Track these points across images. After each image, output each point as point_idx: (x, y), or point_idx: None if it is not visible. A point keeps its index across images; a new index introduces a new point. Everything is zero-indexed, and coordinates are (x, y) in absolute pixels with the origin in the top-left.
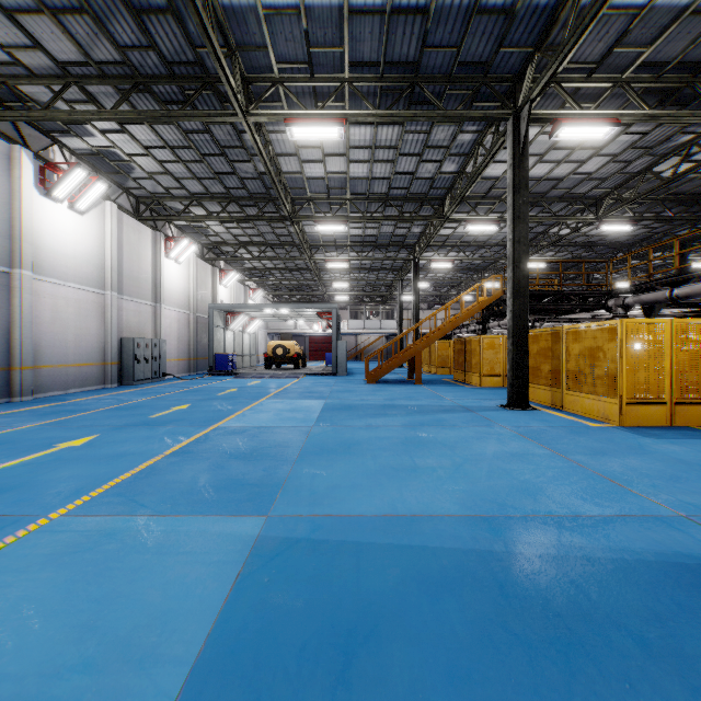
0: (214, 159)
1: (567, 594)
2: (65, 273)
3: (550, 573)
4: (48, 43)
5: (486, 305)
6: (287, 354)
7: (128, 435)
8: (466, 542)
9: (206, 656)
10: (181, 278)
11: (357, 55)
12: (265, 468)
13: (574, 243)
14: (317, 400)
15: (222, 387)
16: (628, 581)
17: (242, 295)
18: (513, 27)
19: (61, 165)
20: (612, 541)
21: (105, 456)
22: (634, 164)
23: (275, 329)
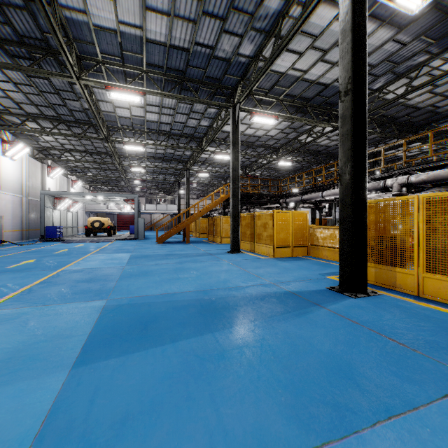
0: (50, 95)
1: (223, 304)
2: None
3: (220, 301)
4: None
5: (225, 199)
6: (102, 226)
7: None
8: (194, 297)
9: (93, 333)
10: (15, 171)
11: (151, 60)
12: (101, 284)
13: (270, 168)
14: (126, 253)
15: (55, 248)
16: (243, 300)
17: (65, 184)
18: (230, 67)
19: None
20: (245, 292)
21: None
22: (291, 135)
23: (91, 209)
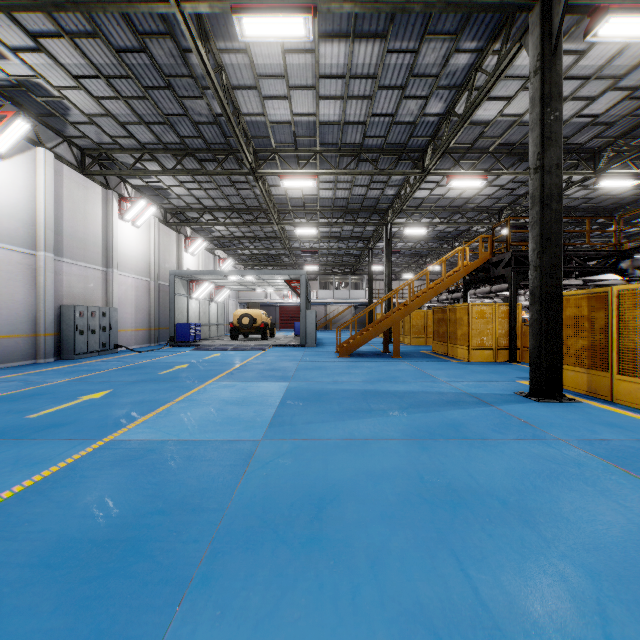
0: (159, 94)
1: None
2: None
3: None
4: None
5: (473, 268)
6: (254, 323)
7: None
8: None
9: None
10: (139, 243)
11: None
12: (95, 633)
13: None
14: (278, 382)
15: (173, 362)
16: None
17: (211, 264)
18: None
19: None
20: None
21: None
22: None
23: (246, 298)
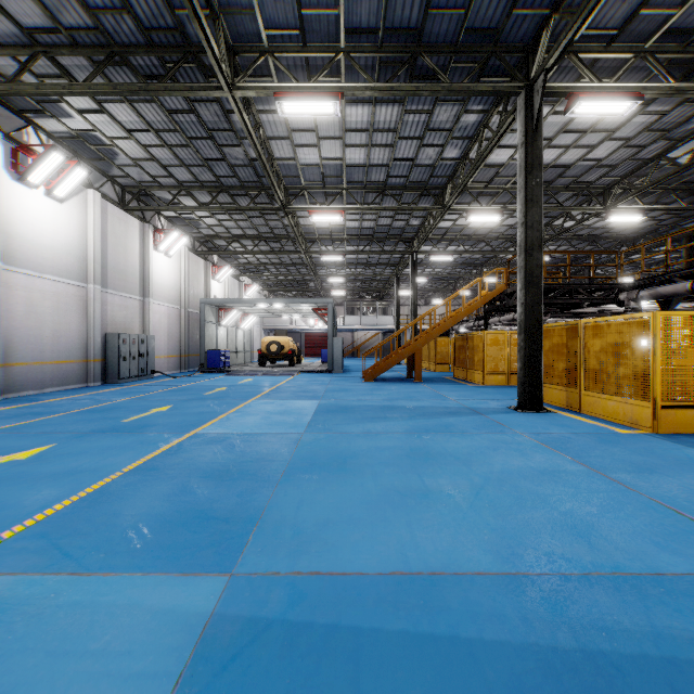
0: (201, 143)
1: None
2: (41, 264)
3: None
4: (10, 5)
5: (489, 299)
6: (281, 350)
7: (89, 444)
8: (514, 628)
9: None
10: (171, 272)
11: (354, 20)
12: (240, 492)
13: (577, 237)
14: (310, 400)
15: (211, 385)
16: None
17: (237, 290)
18: None
19: (38, 149)
20: None
21: (50, 474)
22: (648, 150)
23: (270, 325)
